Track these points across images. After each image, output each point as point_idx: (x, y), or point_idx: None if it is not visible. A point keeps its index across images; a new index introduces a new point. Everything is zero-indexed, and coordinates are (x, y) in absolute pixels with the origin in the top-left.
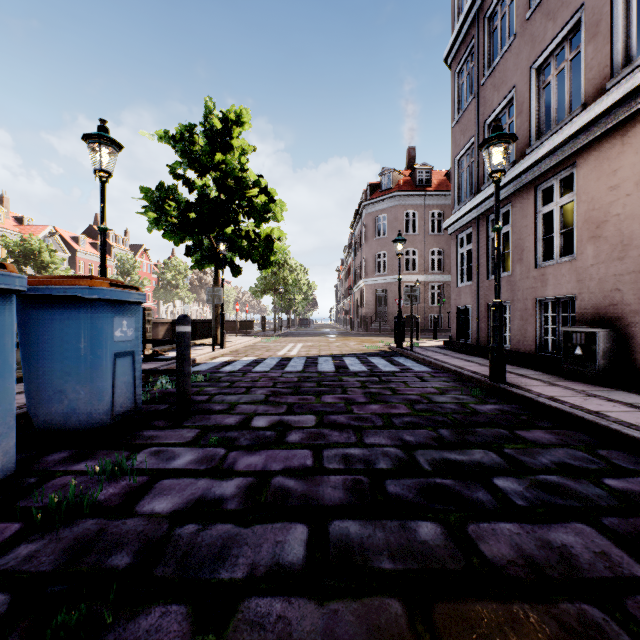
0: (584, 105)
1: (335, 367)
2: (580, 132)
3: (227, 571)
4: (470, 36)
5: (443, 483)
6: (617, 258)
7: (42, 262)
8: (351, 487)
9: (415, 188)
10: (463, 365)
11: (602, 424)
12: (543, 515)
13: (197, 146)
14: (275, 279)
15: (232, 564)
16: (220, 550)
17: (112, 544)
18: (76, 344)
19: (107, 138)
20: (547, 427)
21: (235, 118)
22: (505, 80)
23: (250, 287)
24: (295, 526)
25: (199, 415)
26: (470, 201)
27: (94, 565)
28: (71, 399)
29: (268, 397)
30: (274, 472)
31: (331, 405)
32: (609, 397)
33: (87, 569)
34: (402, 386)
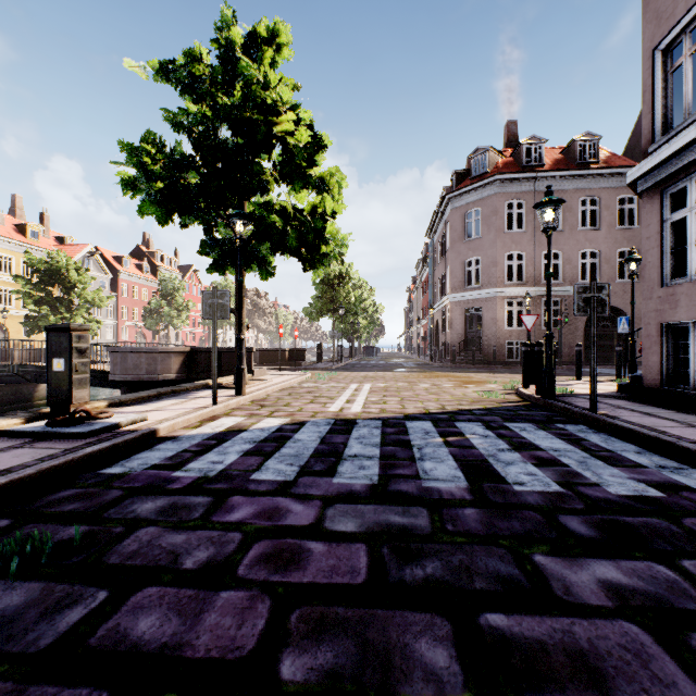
0: None
1: (461, 468)
2: None
3: None
4: None
5: None
6: None
7: (70, 282)
8: None
9: (521, 170)
10: None
11: None
12: None
13: (201, 67)
14: (334, 297)
15: None
16: None
17: None
18: None
19: None
20: None
21: (266, 35)
22: None
23: (304, 308)
24: None
25: None
26: None
27: None
28: None
29: None
30: None
31: None
32: None
33: None
34: None
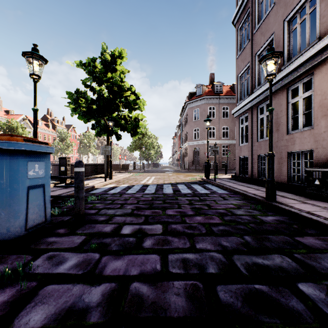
0: (319, 38)
1: (173, 190)
2: (317, 54)
3: None
4: (247, 7)
5: (261, 289)
6: None
7: (18, 133)
8: (191, 294)
9: (214, 94)
10: (246, 189)
11: None
12: None
13: (97, 69)
14: (140, 142)
15: None
16: None
17: None
18: None
19: (37, 55)
20: (314, 234)
21: (118, 54)
22: (268, 29)
23: (127, 146)
24: None
25: (88, 224)
26: (247, 98)
27: None
28: None
29: (133, 211)
30: (132, 277)
31: (172, 217)
32: None
33: None
34: (213, 203)
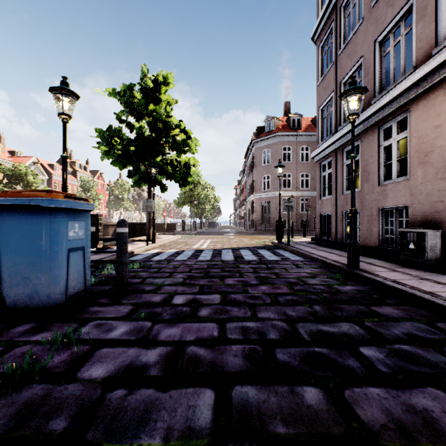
0: (415, 67)
1: (234, 257)
2: (412, 86)
3: (147, 435)
4: (330, 20)
5: (320, 351)
6: (440, 178)
7: (28, 182)
8: (248, 355)
9: (290, 130)
10: (326, 256)
11: (437, 302)
12: (403, 381)
13: (135, 99)
14: (191, 194)
15: (151, 428)
16: (142, 414)
17: (54, 408)
18: (38, 242)
19: (67, 90)
20: (394, 304)
21: (163, 80)
22: (356, 51)
23: (174, 200)
24: (204, 391)
25: (133, 294)
26: (330, 138)
27: (36, 429)
28: (34, 284)
29: (185, 280)
30: (188, 342)
31: (232, 286)
32: (437, 280)
33: (29, 433)
34: (283, 271)
